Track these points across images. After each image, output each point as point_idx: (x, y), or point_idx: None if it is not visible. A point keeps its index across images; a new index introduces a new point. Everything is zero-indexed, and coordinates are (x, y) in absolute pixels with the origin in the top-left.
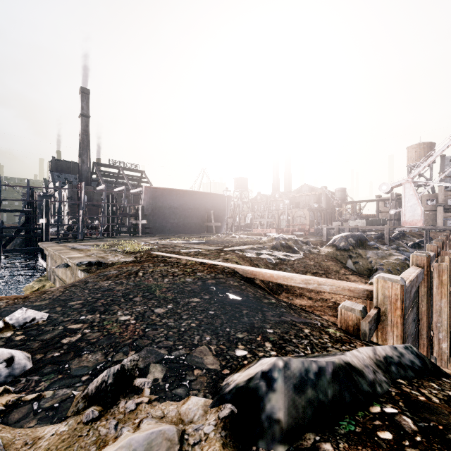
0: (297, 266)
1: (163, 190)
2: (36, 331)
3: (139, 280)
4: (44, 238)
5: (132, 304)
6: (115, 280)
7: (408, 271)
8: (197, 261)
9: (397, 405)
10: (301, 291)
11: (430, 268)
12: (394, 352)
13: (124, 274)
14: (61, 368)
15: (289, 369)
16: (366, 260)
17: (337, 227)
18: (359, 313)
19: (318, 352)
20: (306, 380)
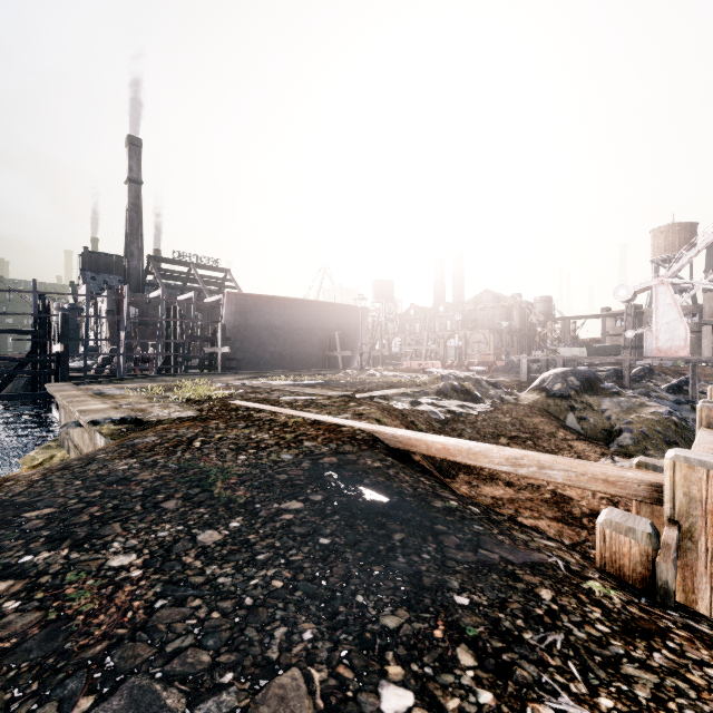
0: (481, 424)
1: (258, 298)
2: None
3: (191, 457)
4: (60, 376)
5: (154, 517)
6: (144, 456)
7: (703, 439)
8: (307, 417)
9: None
10: (492, 470)
11: None
12: None
13: (167, 444)
14: None
15: None
16: (601, 414)
17: (543, 359)
18: (647, 539)
19: (607, 691)
20: None
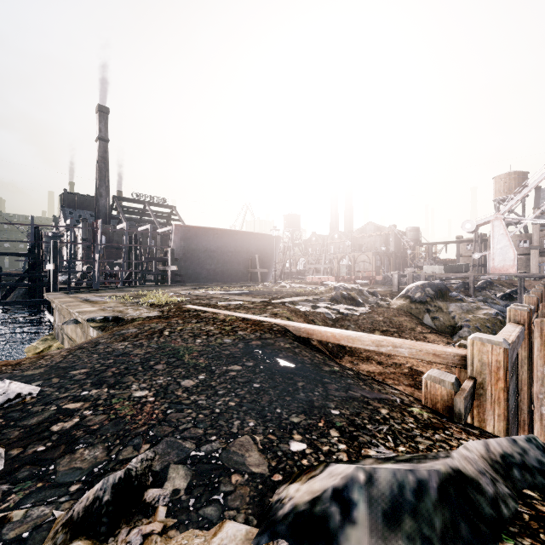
0: (362, 322)
1: (198, 229)
2: (20, 413)
3: (164, 341)
4: (52, 288)
5: (152, 373)
6: (133, 340)
7: (506, 330)
8: (238, 316)
9: (538, 540)
10: (368, 354)
11: (531, 326)
12: (514, 448)
13: (145, 333)
14: (43, 471)
15: (375, 486)
16: (448, 315)
17: (410, 275)
18: (451, 386)
19: (404, 445)
20: (401, 504)
